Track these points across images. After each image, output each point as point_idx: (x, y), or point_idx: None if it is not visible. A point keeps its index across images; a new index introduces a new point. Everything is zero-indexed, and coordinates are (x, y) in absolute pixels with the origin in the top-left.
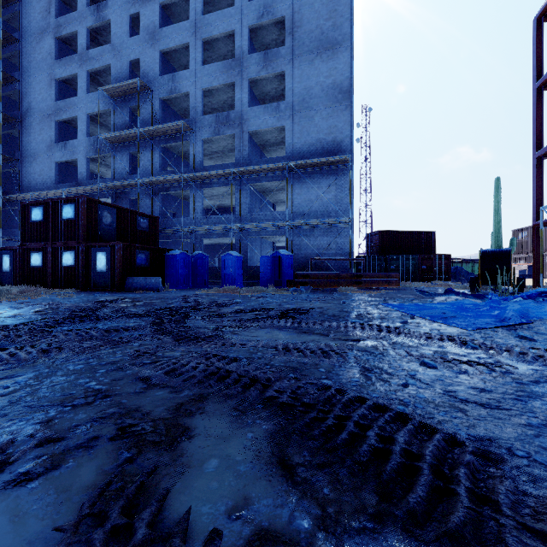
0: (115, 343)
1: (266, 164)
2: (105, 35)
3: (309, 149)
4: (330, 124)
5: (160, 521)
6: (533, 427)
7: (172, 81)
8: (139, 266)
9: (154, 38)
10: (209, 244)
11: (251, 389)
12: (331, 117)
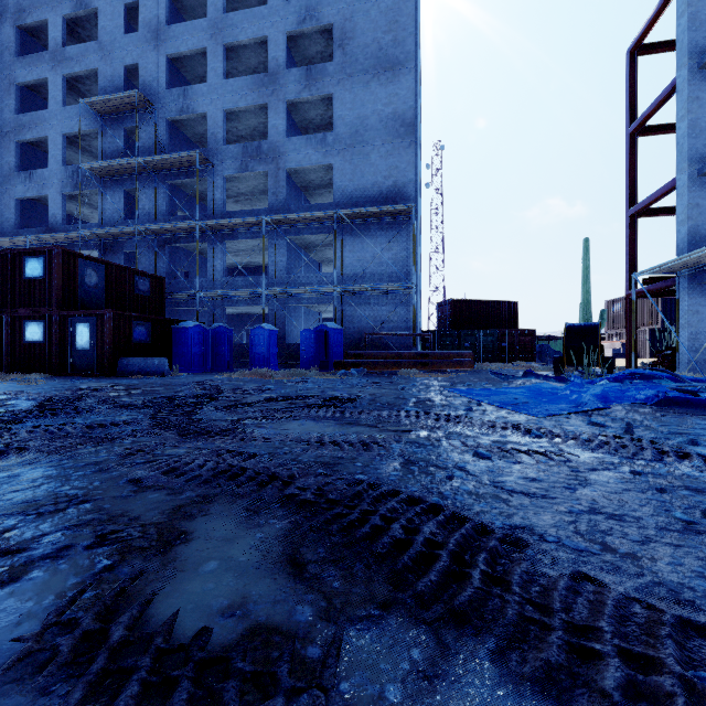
0: (100, 440)
1: (308, 212)
2: (89, 28)
3: (364, 194)
4: (390, 164)
5: (142, 624)
6: (573, 514)
7: (183, 97)
8: (137, 342)
9: (158, 38)
10: (235, 313)
11: (268, 487)
12: (391, 156)
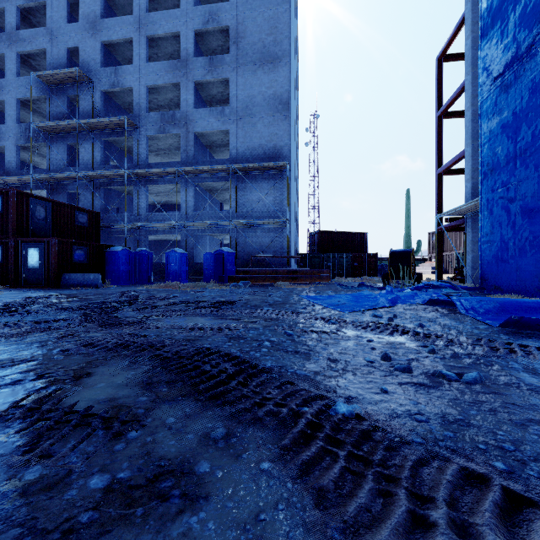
0: (43, 330)
1: (210, 165)
2: (39, 16)
3: (252, 153)
4: (271, 131)
5: (59, 406)
6: (314, 360)
7: (114, 74)
8: (77, 262)
9: (95, 28)
10: (156, 240)
11: (146, 351)
12: (272, 125)
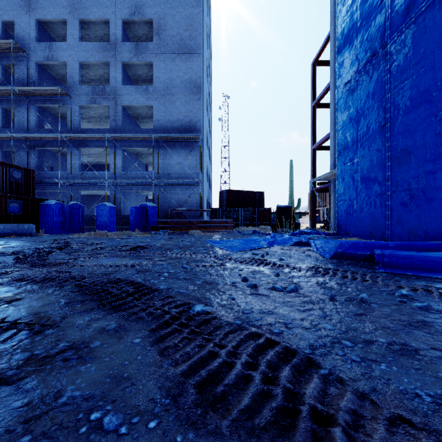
0: None
1: (136, 134)
2: None
3: (172, 125)
4: (187, 109)
5: None
6: (195, 283)
7: (49, 49)
8: (12, 214)
9: (29, 6)
10: (88, 195)
11: (68, 282)
12: (188, 104)
